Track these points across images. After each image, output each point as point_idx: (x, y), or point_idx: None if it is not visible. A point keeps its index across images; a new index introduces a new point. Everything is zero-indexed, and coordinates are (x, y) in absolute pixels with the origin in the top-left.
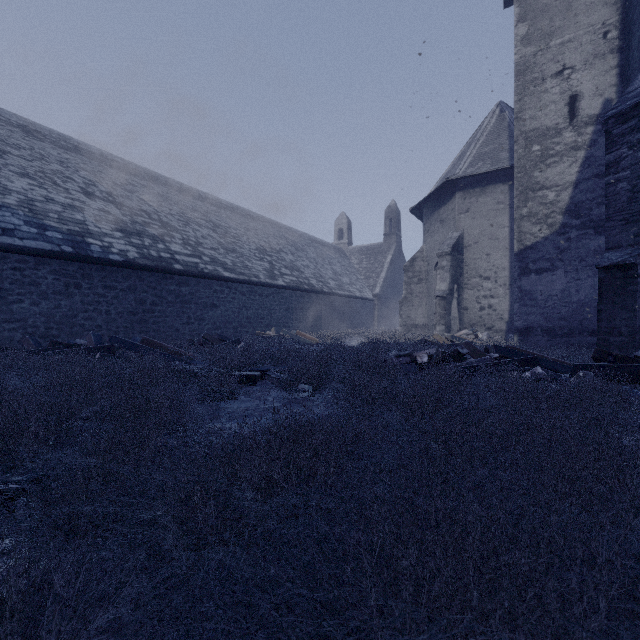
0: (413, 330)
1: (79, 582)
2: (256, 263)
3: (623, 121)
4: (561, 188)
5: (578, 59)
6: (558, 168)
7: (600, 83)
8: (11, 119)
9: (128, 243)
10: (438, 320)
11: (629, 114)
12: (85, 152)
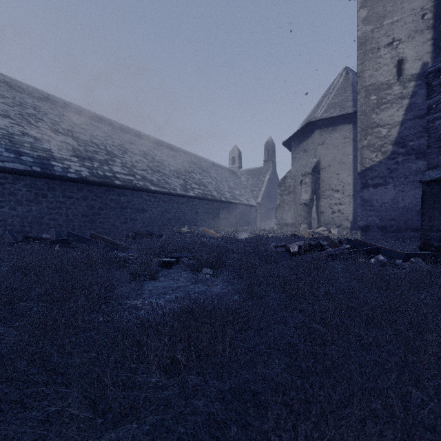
0: (284, 227)
1: None
2: (174, 180)
3: (440, 75)
4: (391, 126)
5: (403, 34)
6: (389, 112)
7: (419, 51)
8: None
9: (82, 165)
10: (302, 220)
11: None
12: (53, 101)
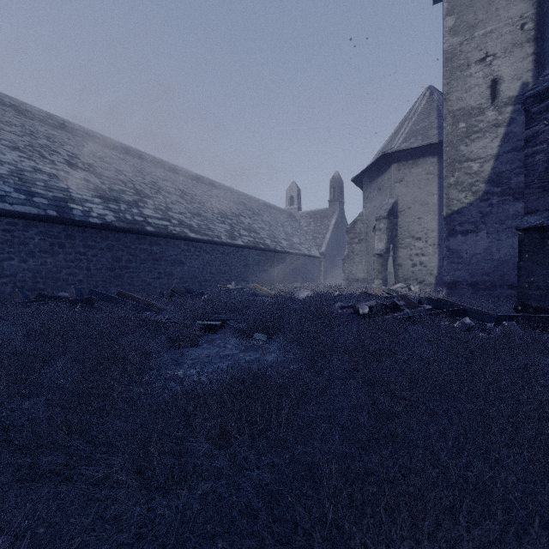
0: (354, 283)
1: (29, 546)
2: (218, 225)
3: (540, 100)
4: (484, 160)
5: (499, 47)
6: (481, 143)
7: (518, 68)
8: (4, 100)
9: (106, 208)
10: (376, 275)
11: (546, 94)
12: (69, 129)
